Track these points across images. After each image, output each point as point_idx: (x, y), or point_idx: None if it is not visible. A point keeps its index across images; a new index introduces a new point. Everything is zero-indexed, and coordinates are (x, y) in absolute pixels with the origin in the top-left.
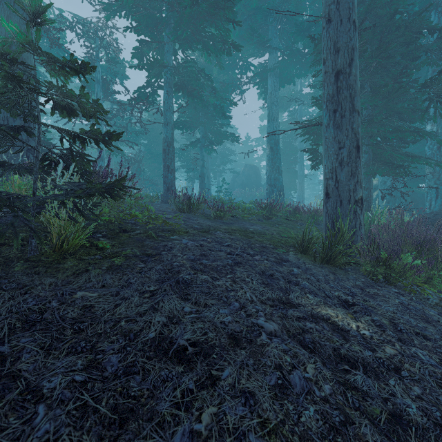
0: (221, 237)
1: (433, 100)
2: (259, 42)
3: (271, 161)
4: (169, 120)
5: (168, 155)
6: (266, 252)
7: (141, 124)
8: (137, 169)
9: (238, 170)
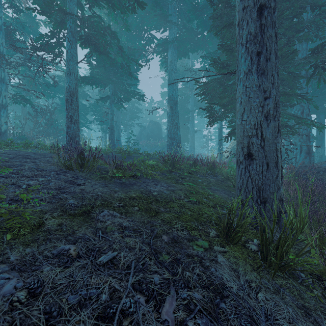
0: (106, 227)
1: (319, 67)
2: (161, 15)
3: (171, 118)
4: (72, 70)
5: (71, 105)
6: (181, 263)
7: (50, 76)
8: (49, 119)
9: (144, 125)
